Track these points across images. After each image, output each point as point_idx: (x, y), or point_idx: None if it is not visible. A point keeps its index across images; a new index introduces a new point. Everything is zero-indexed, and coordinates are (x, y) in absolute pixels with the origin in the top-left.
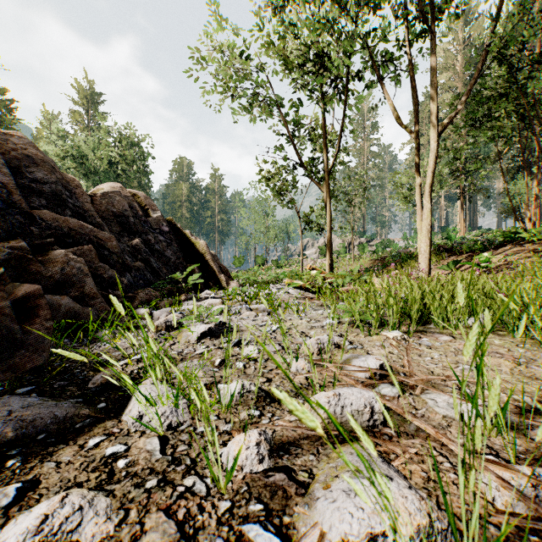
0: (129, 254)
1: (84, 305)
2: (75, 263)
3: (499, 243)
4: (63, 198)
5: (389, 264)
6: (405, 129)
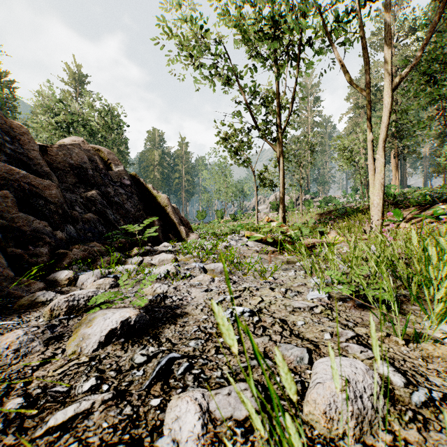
0: (81, 205)
1: None
2: None
3: (446, 197)
4: None
5: (335, 217)
6: (356, 88)
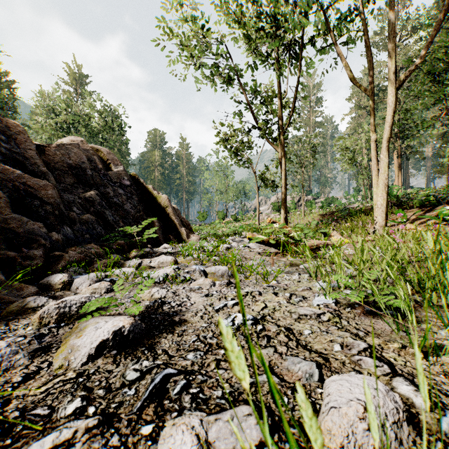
0: (79, 206)
1: None
2: None
3: None
4: None
5: (338, 218)
6: (360, 87)
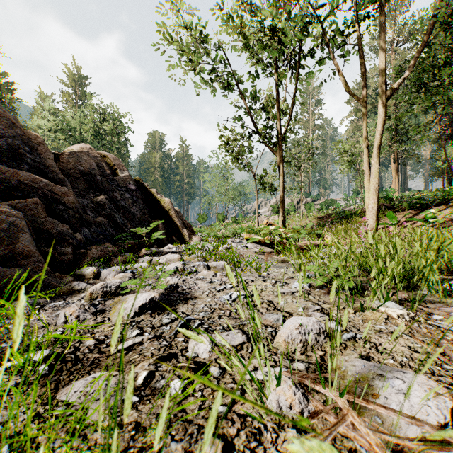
0: (92, 210)
1: (15, 265)
2: (8, 217)
3: (439, 201)
4: (20, 153)
5: (334, 220)
6: (353, 96)
